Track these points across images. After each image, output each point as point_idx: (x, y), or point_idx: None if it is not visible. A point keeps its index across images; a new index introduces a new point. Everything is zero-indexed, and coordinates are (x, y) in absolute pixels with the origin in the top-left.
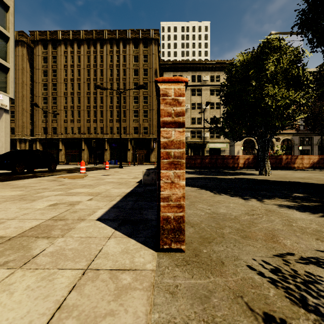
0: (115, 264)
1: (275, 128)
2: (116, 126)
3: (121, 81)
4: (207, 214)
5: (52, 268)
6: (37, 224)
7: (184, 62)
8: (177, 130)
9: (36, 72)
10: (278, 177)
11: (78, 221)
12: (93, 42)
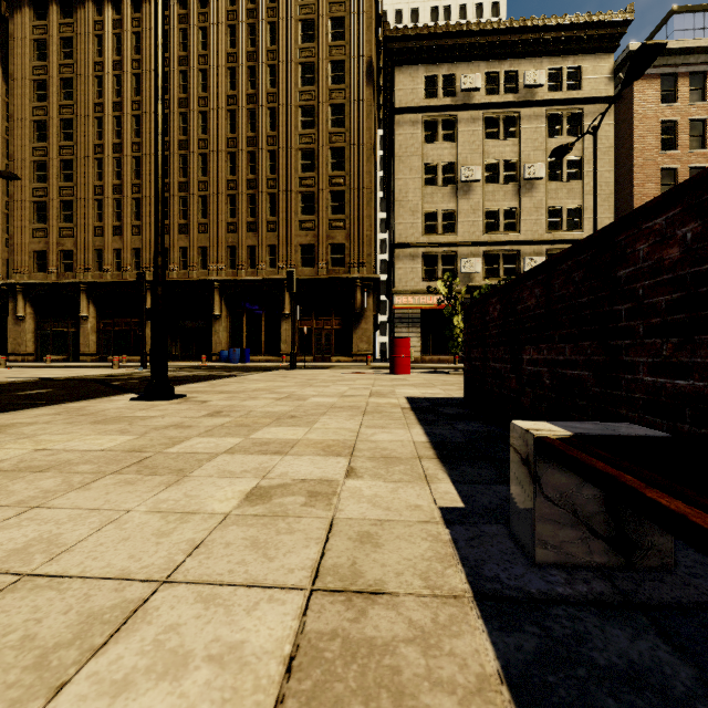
0: None
1: None
2: (248, 244)
3: (263, 102)
4: None
5: None
6: None
7: (461, 29)
8: None
9: (16, 89)
10: None
11: None
12: None
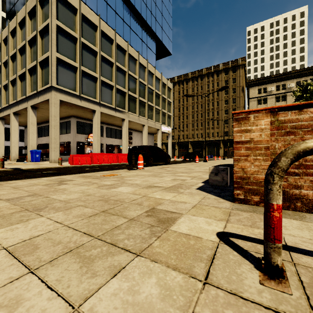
0: None
1: None
2: (211, 132)
3: (215, 100)
4: None
5: None
6: None
7: (268, 77)
8: None
9: None
10: None
11: None
12: (196, 78)
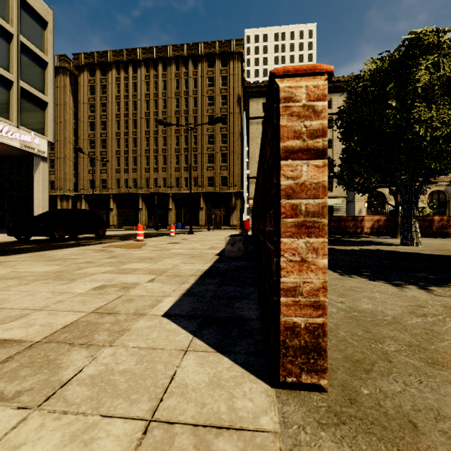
0: (201, 412)
1: (428, 172)
2: (184, 177)
3: (191, 114)
4: (342, 312)
5: (91, 412)
6: (74, 319)
7: None
8: (313, 164)
9: (81, 107)
10: (434, 249)
11: (135, 317)
12: (153, 63)
